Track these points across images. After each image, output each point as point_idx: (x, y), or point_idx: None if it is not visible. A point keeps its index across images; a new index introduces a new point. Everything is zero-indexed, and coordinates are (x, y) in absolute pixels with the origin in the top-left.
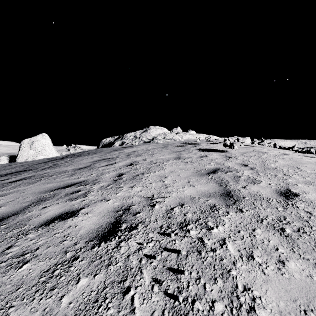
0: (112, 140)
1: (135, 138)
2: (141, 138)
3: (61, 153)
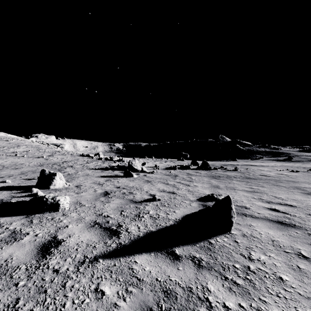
0: None
1: None
2: None
3: None
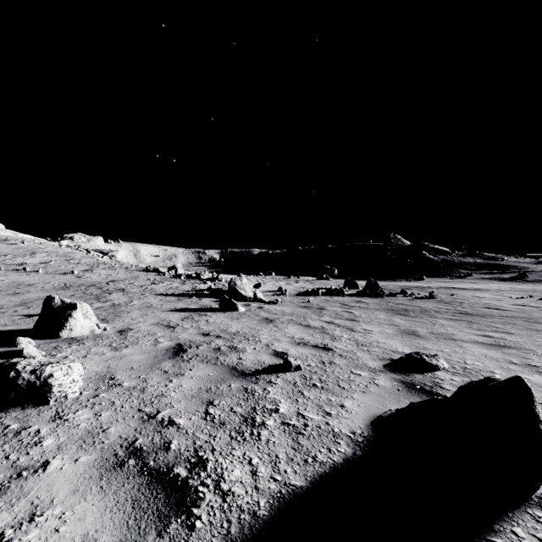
0: None
1: None
2: None
3: None
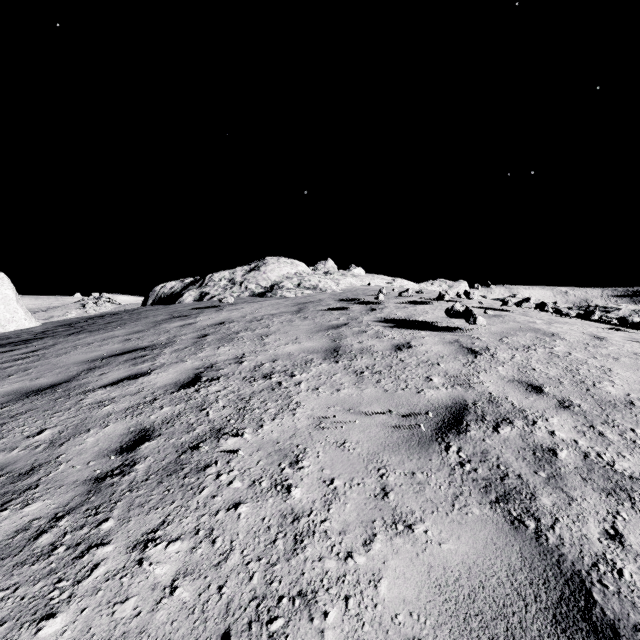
0: (178, 289)
1: (232, 285)
2: (247, 285)
3: (66, 314)
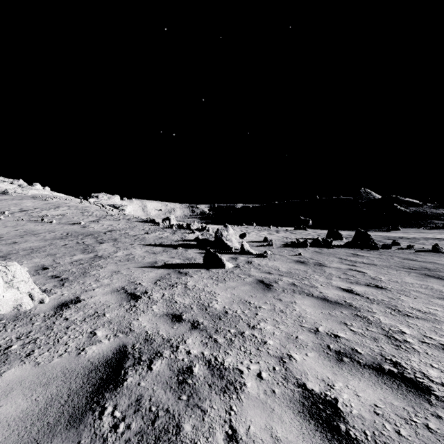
0: None
1: None
2: None
3: None
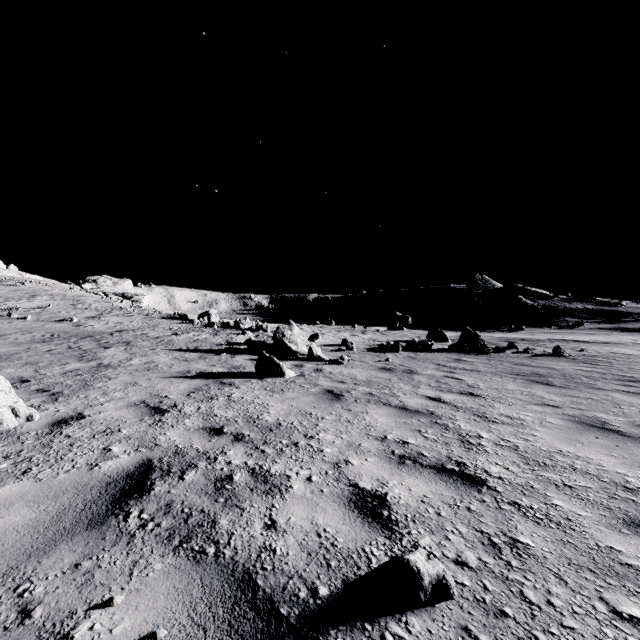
0: None
1: None
2: None
3: None
